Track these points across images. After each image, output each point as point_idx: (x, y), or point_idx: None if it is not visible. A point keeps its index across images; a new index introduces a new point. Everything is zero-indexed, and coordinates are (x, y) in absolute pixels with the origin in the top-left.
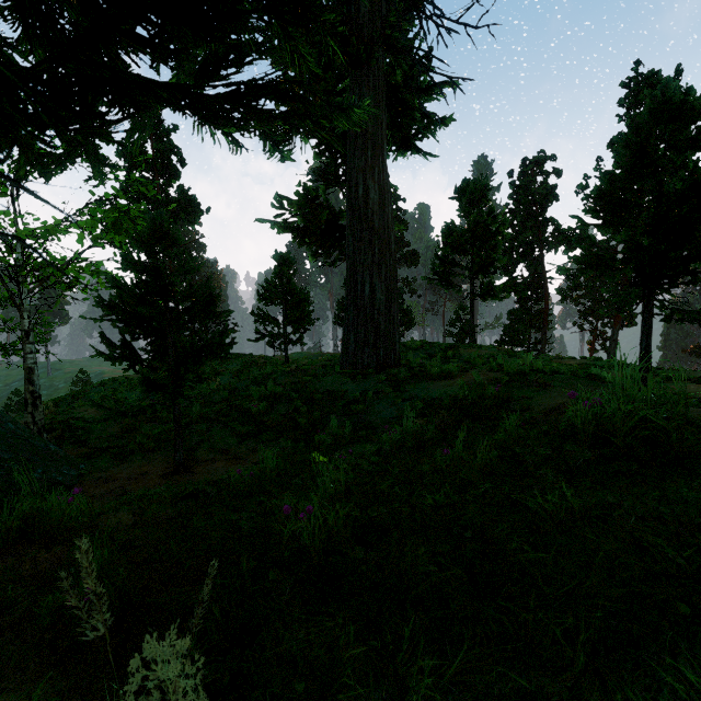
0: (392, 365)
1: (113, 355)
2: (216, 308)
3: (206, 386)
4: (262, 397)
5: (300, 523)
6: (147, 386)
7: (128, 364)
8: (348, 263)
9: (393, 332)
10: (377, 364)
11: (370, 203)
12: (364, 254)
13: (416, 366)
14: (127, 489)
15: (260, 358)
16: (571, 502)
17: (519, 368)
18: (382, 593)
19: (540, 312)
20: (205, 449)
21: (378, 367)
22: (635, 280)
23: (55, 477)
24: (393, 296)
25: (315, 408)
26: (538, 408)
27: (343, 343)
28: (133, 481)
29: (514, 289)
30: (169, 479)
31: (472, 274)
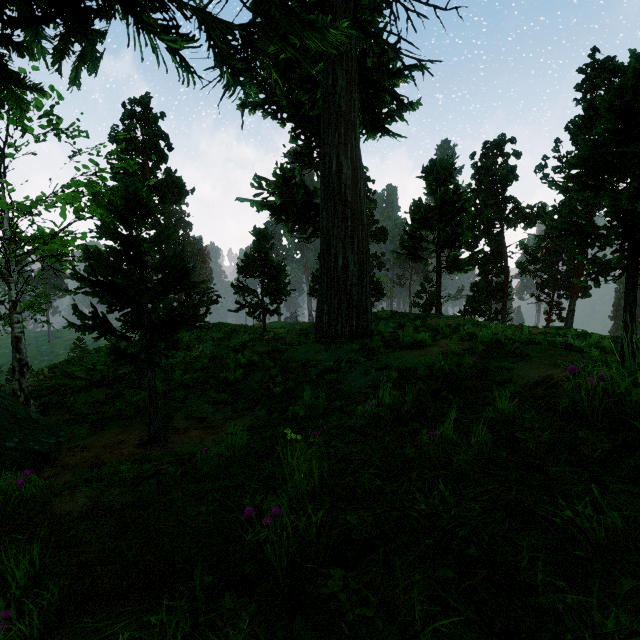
0: (364, 334)
1: (86, 325)
2: (190, 278)
3: (190, 353)
4: (239, 365)
5: (264, 529)
6: (117, 356)
7: (101, 334)
8: (322, 236)
9: (365, 302)
10: (350, 333)
11: (343, 178)
12: (337, 227)
13: (388, 335)
14: (101, 458)
15: (240, 327)
16: (608, 515)
17: (493, 338)
18: (367, 635)
19: (500, 284)
20: (182, 417)
21: (351, 336)
22: (622, 247)
23: (31, 445)
24: (365, 267)
25: (290, 376)
26: (521, 380)
27: (317, 313)
28: (108, 450)
29: (478, 262)
30: (143, 448)
31: (438, 248)
